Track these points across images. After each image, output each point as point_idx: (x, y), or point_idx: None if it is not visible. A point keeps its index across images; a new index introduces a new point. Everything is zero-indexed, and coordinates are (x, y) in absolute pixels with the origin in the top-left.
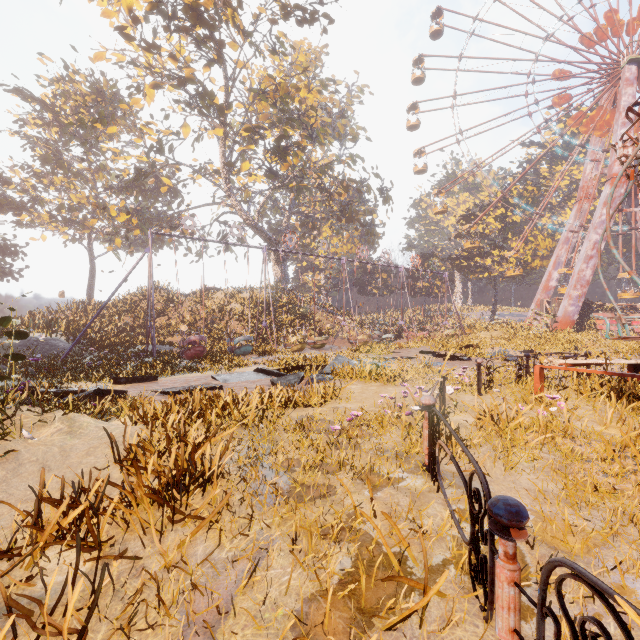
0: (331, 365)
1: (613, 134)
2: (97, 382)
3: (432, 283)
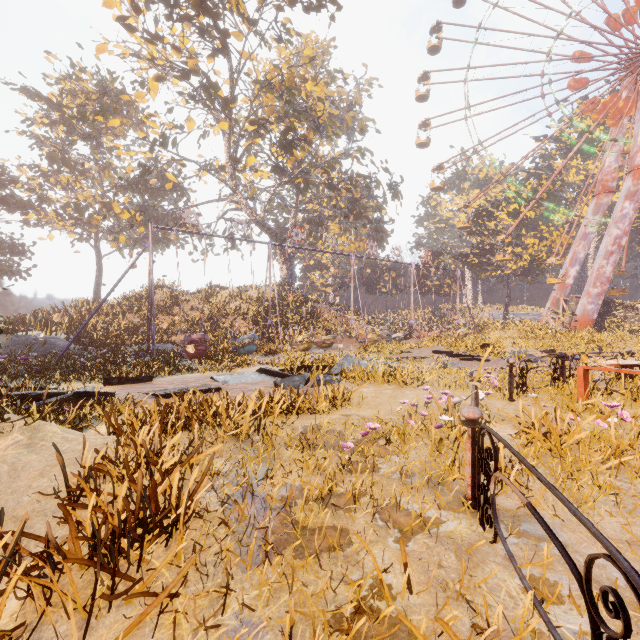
0: (339, 365)
1: (635, 124)
2: (88, 383)
3: (442, 281)
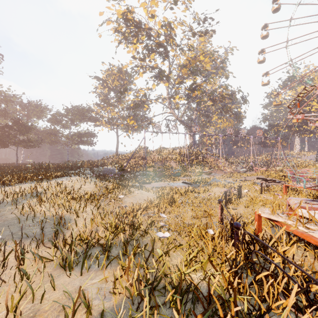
0: (210, 182)
1: None
2: (134, 183)
3: (276, 140)
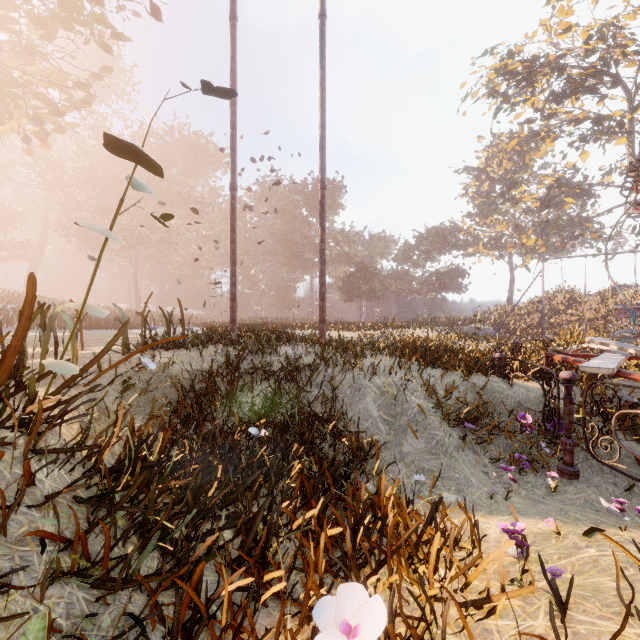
0: None
1: None
2: None
3: None
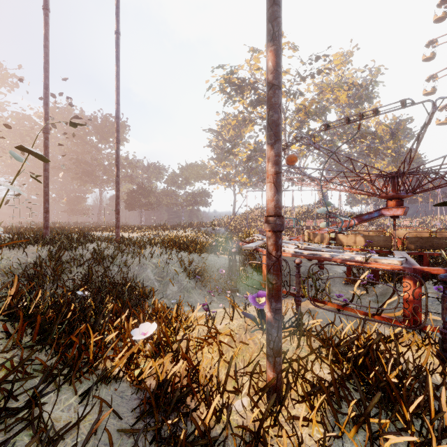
0: None
1: None
2: None
3: None
